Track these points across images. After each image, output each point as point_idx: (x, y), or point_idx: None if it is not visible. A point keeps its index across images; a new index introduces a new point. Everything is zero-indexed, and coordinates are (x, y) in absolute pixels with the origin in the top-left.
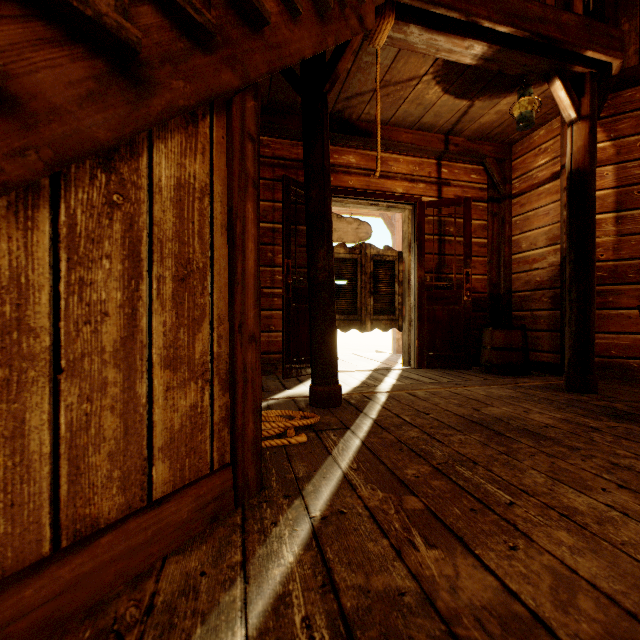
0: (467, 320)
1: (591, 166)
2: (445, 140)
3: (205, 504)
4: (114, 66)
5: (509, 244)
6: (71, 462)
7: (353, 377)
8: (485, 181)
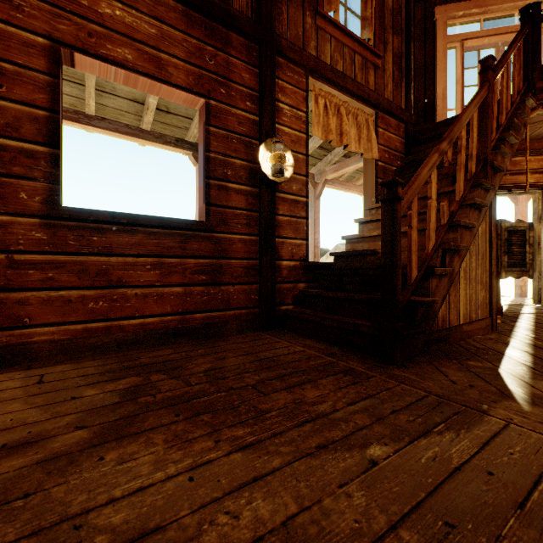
0: None
1: None
2: None
3: (487, 326)
4: (478, 210)
5: None
6: (470, 303)
7: None
8: None
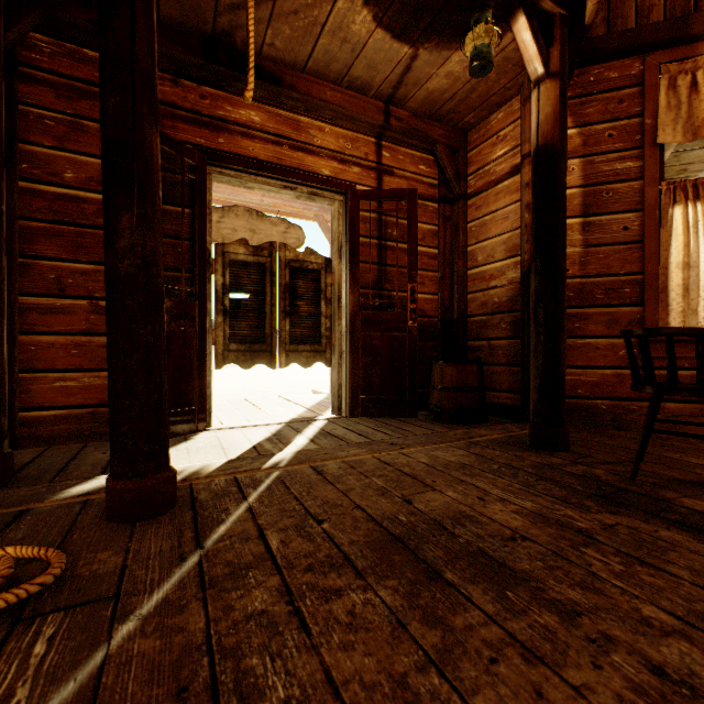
0: (412, 351)
1: (562, 142)
2: (385, 110)
3: None
4: None
5: (464, 256)
6: None
7: (248, 437)
8: (436, 176)
